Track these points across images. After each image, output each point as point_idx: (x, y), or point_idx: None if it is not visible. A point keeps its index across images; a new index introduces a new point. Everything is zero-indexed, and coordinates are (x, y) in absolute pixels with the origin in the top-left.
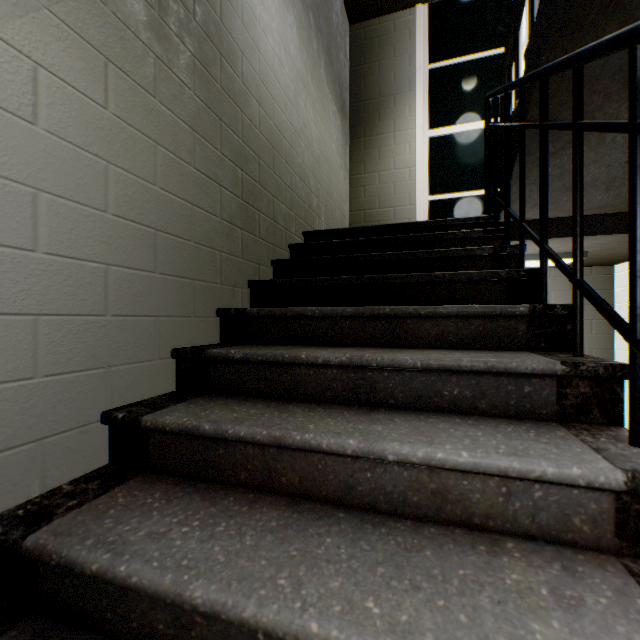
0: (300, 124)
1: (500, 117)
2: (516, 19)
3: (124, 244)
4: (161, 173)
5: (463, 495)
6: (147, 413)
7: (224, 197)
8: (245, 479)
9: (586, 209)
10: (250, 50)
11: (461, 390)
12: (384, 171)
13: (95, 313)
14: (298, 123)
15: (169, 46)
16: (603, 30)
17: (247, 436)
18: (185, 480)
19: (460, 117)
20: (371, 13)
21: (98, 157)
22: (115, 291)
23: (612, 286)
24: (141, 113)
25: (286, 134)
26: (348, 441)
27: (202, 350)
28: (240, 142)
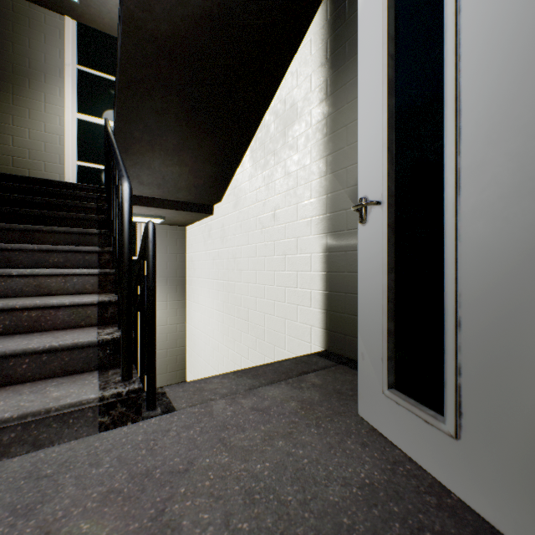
0: None
1: None
2: None
3: None
4: None
5: (49, 285)
6: None
7: None
8: None
9: (155, 195)
10: None
11: (59, 259)
12: (35, 130)
13: None
14: None
15: None
16: (139, 125)
17: None
18: None
19: (103, 114)
20: None
21: None
22: None
23: (186, 237)
24: None
25: None
26: None
27: None
28: None
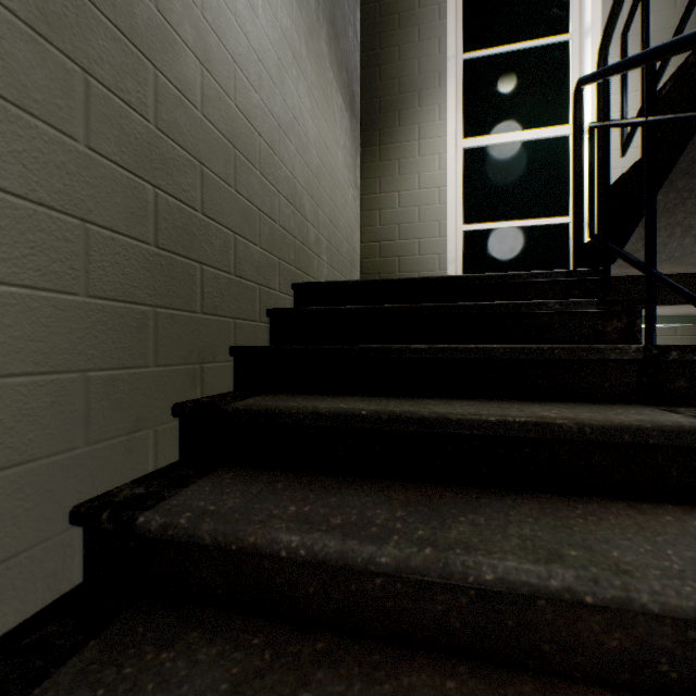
0: (288, 115)
1: (598, 116)
2: None
3: None
4: None
5: None
6: None
7: (99, 246)
8: None
9: None
10: None
11: None
12: (406, 190)
13: None
14: (284, 113)
15: None
16: None
17: None
18: None
19: (504, 123)
20: None
21: None
22: None
23: None
24: None
25: (262, 127)
26: None
27: None
28: (151, 129)
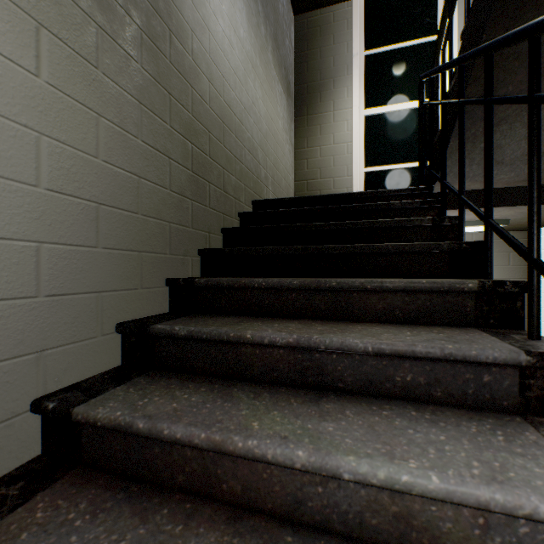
0: (249, 102)
1: (433, 96)
2: (450, 4)
3: (60, 220)
4: (104, 145)
5: (431, 522)
6: (80, 402)
7: (173, 169)
8: (183, 482)
9: (513, 181)
10: (200, 29)
11: (414, 376)
12: (325, 145)
13: (23, 295)
14: (247, 101)
15: (113, 17)
16: None
17: (184, 439)
18: (118, 480)
19: (392, 98)
20: (313, 5)
21: (27, 127)
22: (49, 270)
23: None
24: (81, 83)
25: (236, 110)
26: (297, 452)
27: (146, 325)
28: (190, 116)
